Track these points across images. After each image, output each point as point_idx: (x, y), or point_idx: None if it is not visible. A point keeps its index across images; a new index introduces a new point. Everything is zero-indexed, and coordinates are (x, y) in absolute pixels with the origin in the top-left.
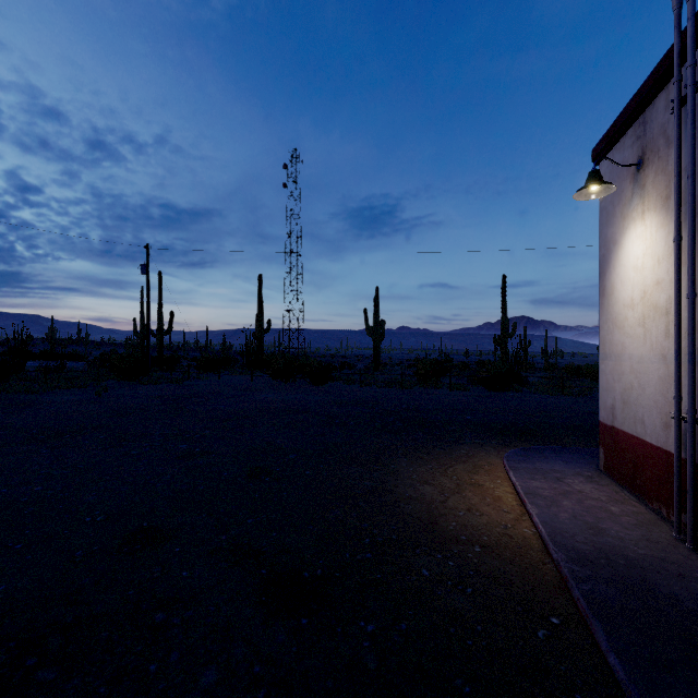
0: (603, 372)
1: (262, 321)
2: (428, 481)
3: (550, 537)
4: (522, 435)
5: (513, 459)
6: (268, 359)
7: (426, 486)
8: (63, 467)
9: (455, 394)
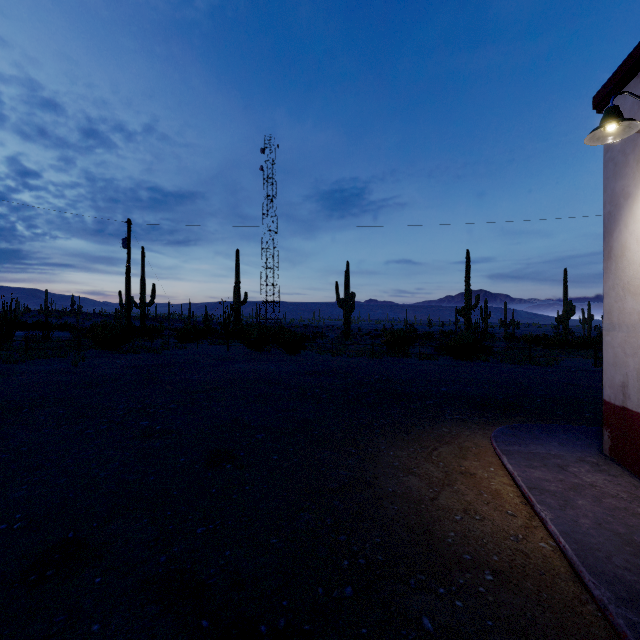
0: (609, 345)
1: (239, 293)
2: (412, 469)
3: (579, 558)
4: (504, 410)
5: (502, 440)
6: (245, 329)
7: (411, 477)
8: (4, 450)
9: (425, 363)
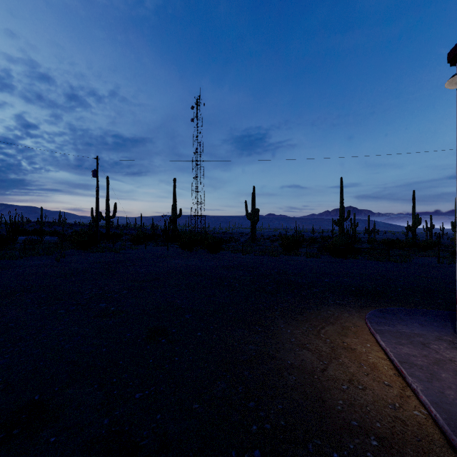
0: None
1: (176, 209)
2: (305, 345)
3: (450, 427)
4: (374, 297)
5: (374, 321)
6: (180, 235)
7: (305, 351)
8: None
9: (311, 260)
